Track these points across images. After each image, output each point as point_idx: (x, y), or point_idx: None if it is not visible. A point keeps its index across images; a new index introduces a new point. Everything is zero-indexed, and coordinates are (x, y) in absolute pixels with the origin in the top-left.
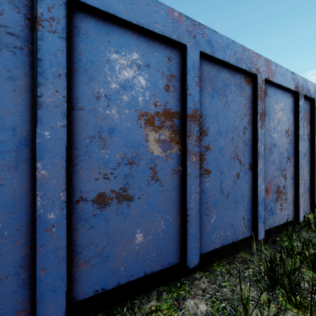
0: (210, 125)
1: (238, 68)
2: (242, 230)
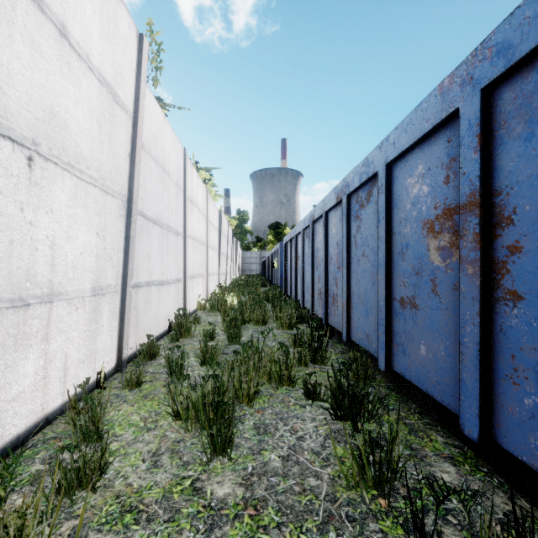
0: (520, 202)
1: None
2: None
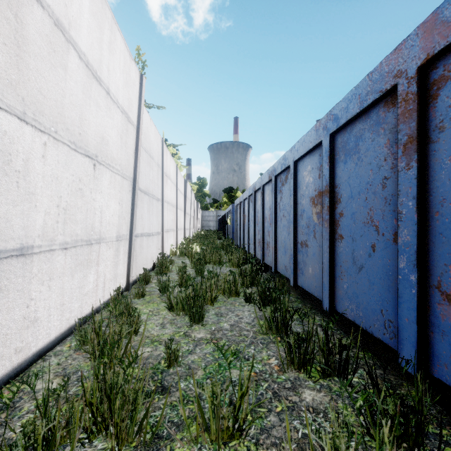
0: (343, 192)
1: (366, 108)
2: (380, 327)
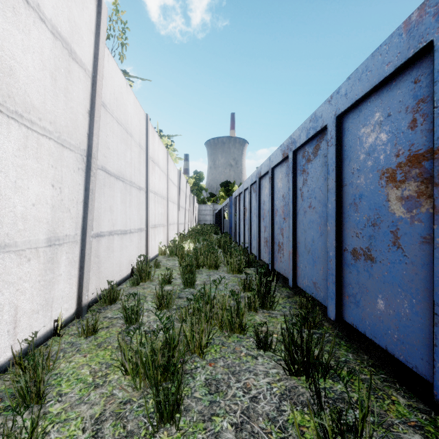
0: None
1: None
2: None
